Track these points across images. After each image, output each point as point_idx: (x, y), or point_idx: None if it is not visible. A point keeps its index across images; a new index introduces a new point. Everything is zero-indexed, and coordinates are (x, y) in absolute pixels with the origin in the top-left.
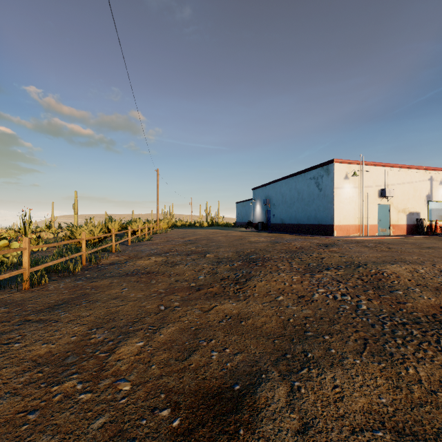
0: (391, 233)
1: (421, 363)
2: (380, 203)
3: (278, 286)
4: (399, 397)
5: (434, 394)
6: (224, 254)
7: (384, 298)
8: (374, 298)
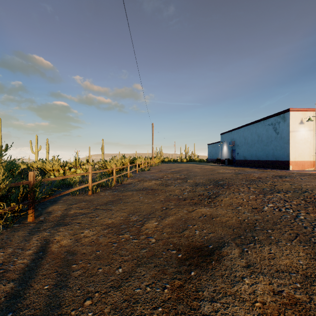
0: None
1: None
2: None
3: (238, 201)
4: (312, 262)
5: None
6: (199, 180)
7: None
8: (312, 212)
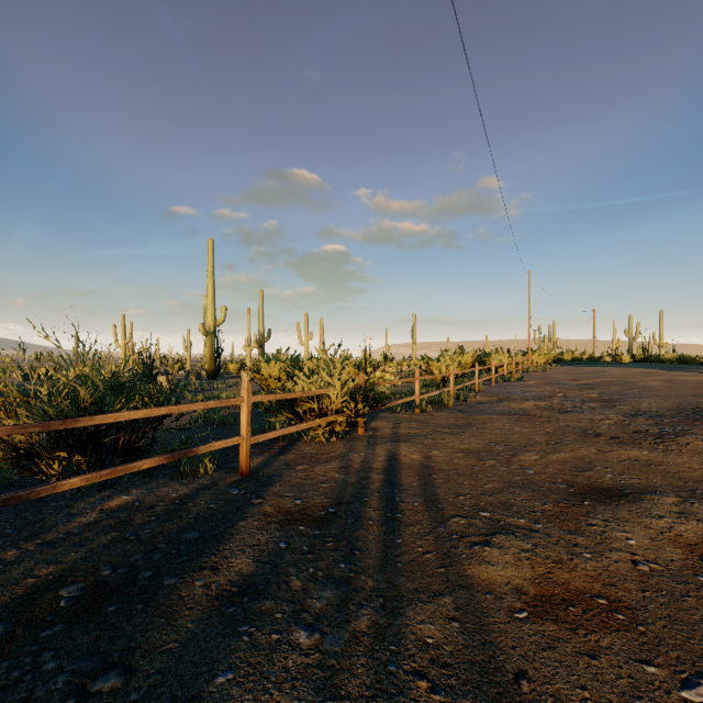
0: None
1: None
2: None
3: None
4: None
5: None
6: (650, 406)
7: None
8: None
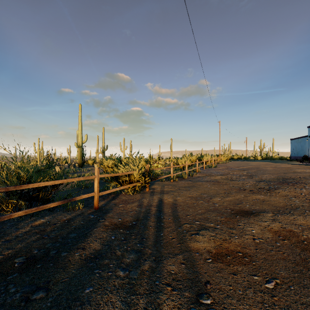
0: None
1: None
2: None
3: (295, 194)
4: None
5: None
6: (266, 178)
7: None
8: None
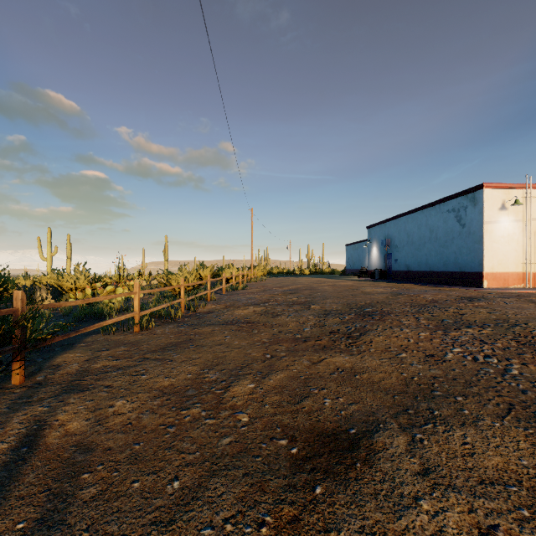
0: None
1: None
2: None
3: (400, 342)
4: None
5: None
6: (331, 306)
7: None
8: (532, 363)
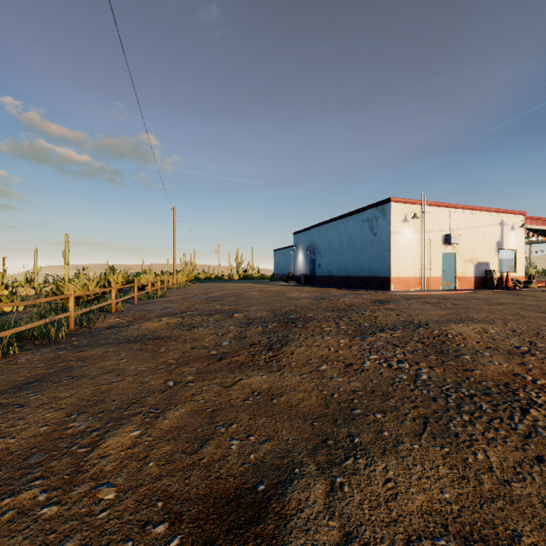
0: (457, 287)
1: (492, 445)
2: (444, 251)
3: (321, 352)
4: (466, 491)
5: (507, 484)
6: (256, 313)
7: (448, 365)
8: (437, 365)
